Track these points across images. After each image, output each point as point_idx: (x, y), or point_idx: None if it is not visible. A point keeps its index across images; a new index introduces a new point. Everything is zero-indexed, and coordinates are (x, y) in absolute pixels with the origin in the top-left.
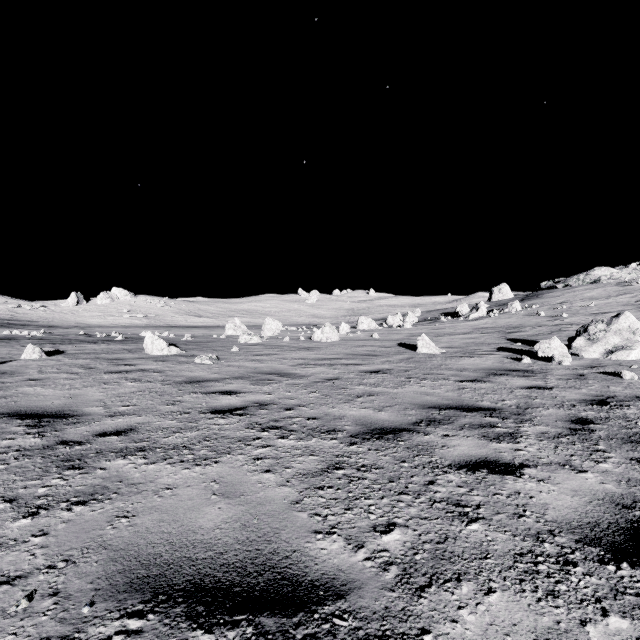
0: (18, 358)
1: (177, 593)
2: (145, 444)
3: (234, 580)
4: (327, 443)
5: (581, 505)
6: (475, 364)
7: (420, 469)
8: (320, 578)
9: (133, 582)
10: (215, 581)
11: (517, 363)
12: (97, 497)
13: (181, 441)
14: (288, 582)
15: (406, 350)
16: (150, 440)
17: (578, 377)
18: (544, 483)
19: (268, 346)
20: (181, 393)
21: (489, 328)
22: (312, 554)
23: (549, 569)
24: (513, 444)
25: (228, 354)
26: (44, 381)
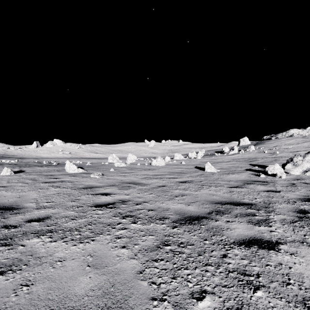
0: None
1: None
2: (53, 227)
3: None
4: (159, 226)
5: None
6: (236, 178)
7: (216, 245)
8: None
9: None
10: None
11: (258, 177)
12: (13, 268)
13: (74, 225)
14: None
15: (199, 170)
16: (56, 225)
17: (292, 185)
18: (295, 256)
19: (129, 168)
20: (80, 194)
21: (240, 159)
22: None
23: None
24: (268, 227)
25: (108, 172)
26: (8, 187)
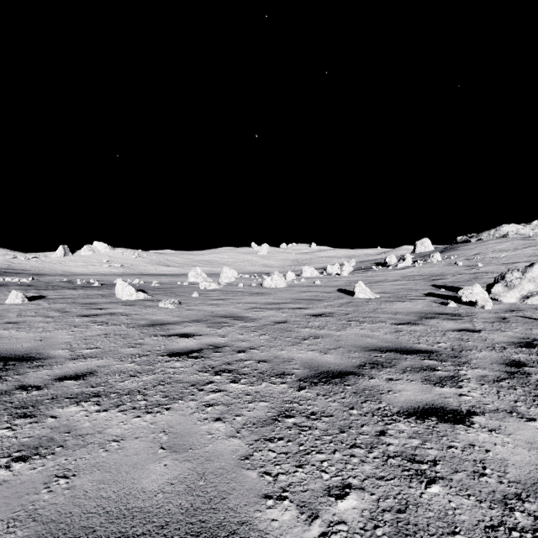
0: (3, 302)
1: None
2: (101, 389)
3: None
4: (277, 388)
5: None
6: (407, 308)
7: (369, 417)
8: None
9: None
10: None
11: (444, 307)
12: (40, 451)
13: (136, 385)
14: None
15: (345, 295)
16: (106, 384)
17: (501, 320)
18: (496, 433)
19: (224, 292)
20: (143, 336)
21: (415, 276)
22: (262, 528)
23: None
24: (456, 388)
25: (189, 299)
26: (20, 324)
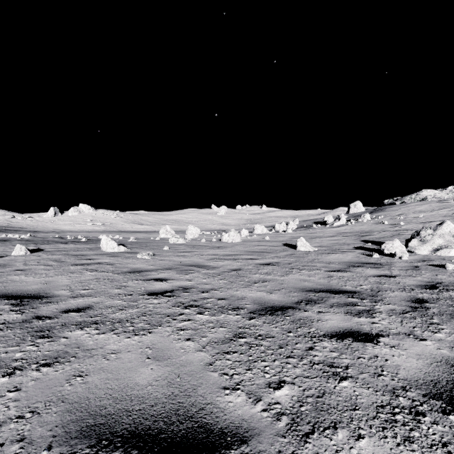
0: (10, 254)
1: (116, 439)
2: (98, 318)
3: (161, 428)
4: (233, 318)
5: (424, 366)
6: (339, 259)
7: (302, 338)
8: (228, 426)
9: (83, 430)
10: (146, 429)
11: (369, 258)
12: (60, 360)
13: (125, 316)
14: (203, 430)
15: (289, 248)
16: (102, 315)
17: (414, 268)
18: (395, 349)
19: (190, 245)
20: (126, 280)
21: (348, 233)
22: (221, 406)
23: (404, 419)
24: (370, 318)
25: (161, 251)
26: (27, 271)
